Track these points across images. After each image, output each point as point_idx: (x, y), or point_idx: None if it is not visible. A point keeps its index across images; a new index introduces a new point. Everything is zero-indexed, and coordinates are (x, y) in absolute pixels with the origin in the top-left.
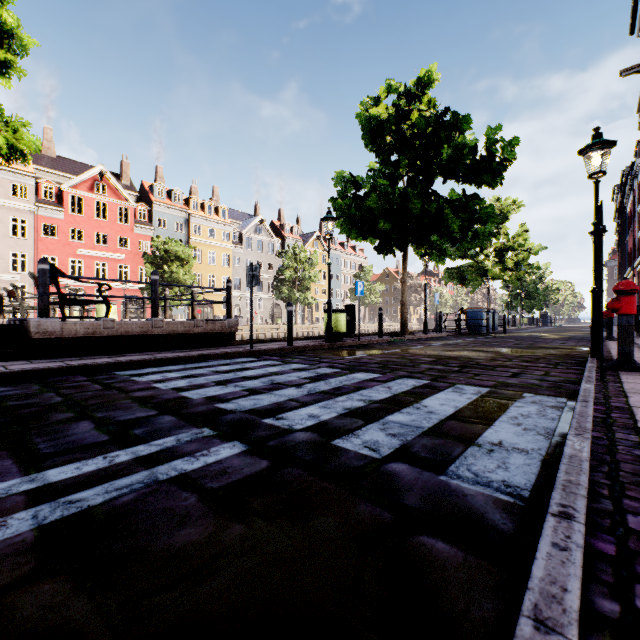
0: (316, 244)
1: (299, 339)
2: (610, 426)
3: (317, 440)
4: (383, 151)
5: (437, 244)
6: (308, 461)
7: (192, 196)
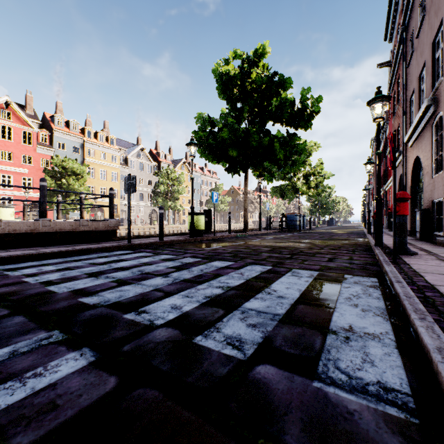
0: (183, 167)
1: (169, 235)
2: (435, 306)
3: (178, 338)
4: (231, 99)
5: (268, 168)
6: (166, 373)
7: (87, 127)
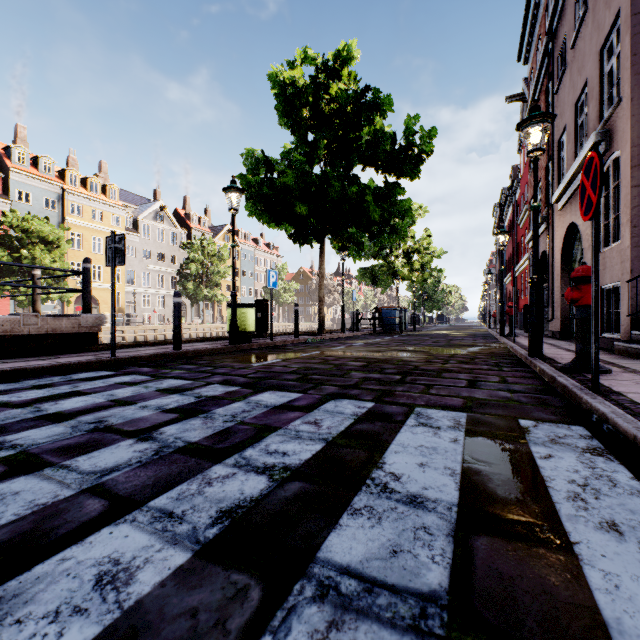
0: (227, 238)
1: (196, 341)
2: None
3: None
4: (299, 126)
5: (355, 238)
6: None
7: (69, 168)
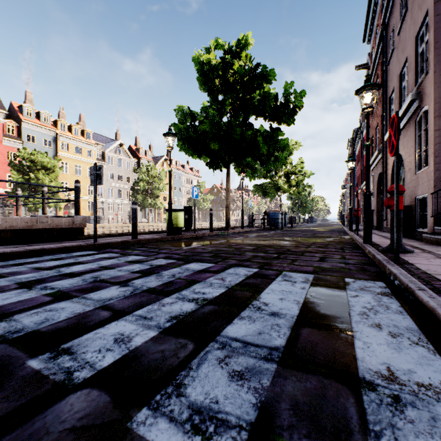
0: (164, 165)
1: (145, 233)
2: None
3: (102, 420)
4: (213, 91)
5: (250, 164)
6: None
7: (60, 119)
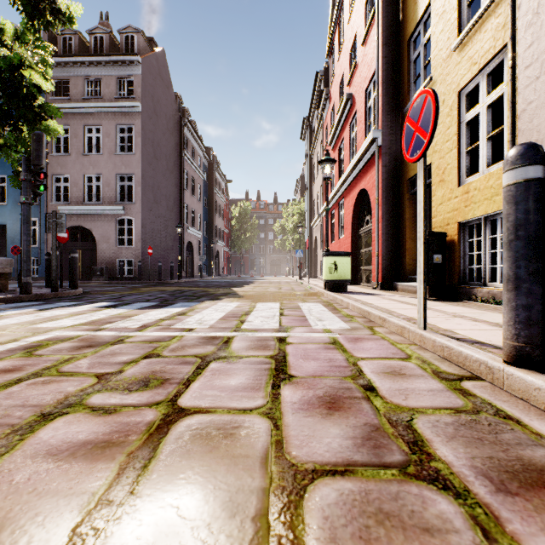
0: None
1: None
2: None
3: None
4: None
5: None
6: None
7: None
